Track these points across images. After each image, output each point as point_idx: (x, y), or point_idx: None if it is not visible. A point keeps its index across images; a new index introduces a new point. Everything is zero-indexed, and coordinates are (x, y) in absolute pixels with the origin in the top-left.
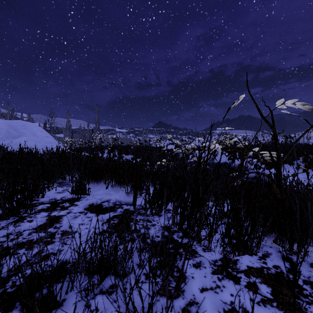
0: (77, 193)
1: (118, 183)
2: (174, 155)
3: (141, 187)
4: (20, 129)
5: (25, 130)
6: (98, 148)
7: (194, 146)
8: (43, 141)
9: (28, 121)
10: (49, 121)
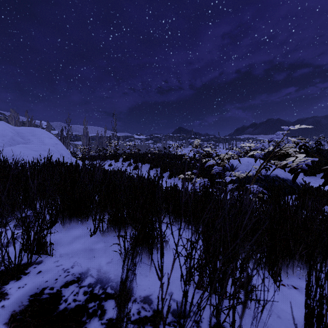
0: (29, 250)
1: (113, 224)
2: (204, 168)
3: (151, 244)
4: (28, 136)
5: (33, 137)
6: (112, 156)
7: (233, 155)
8: (41, 149)
9: (47, 128)
10: (66, 128)
